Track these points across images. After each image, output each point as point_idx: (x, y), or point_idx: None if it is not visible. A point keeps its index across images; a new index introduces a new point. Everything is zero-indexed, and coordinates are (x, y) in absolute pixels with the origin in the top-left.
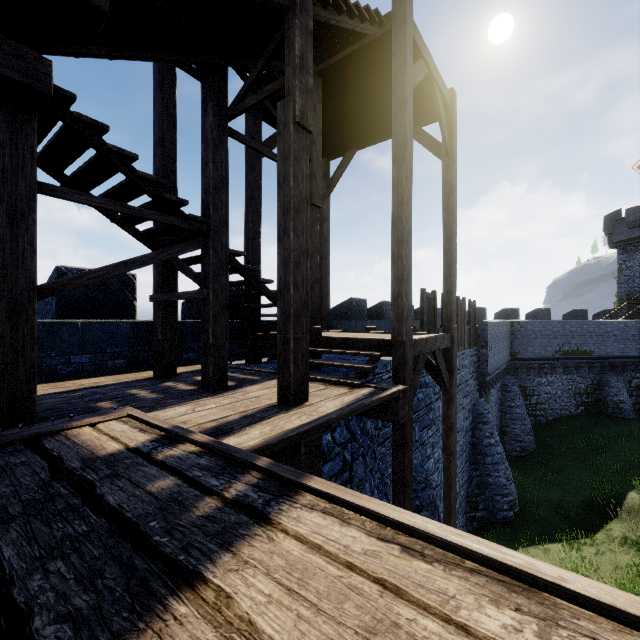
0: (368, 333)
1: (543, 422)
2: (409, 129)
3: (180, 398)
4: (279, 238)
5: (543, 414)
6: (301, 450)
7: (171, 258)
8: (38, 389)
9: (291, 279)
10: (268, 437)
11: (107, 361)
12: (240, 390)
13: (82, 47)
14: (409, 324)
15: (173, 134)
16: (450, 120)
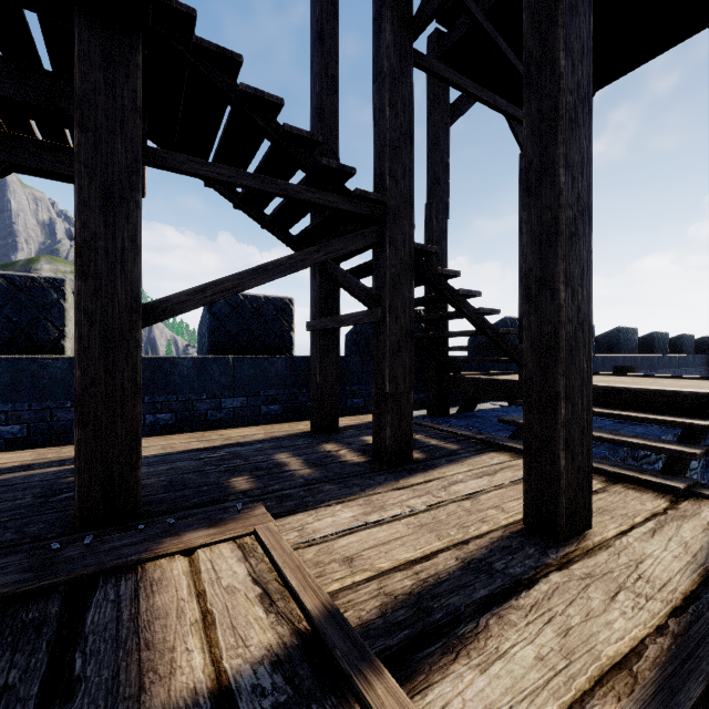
0: (622, 376)
1: None
2: None
3: (342, 482)
4: (527, 190)
5: None
6: None
7: (331, 269)
8: (182, 441)
9: (560, 269)
10: (572, 696)
11: (260, 406)
12: (435, 474)
13: None
14: None
15: (334, 101)
16: None
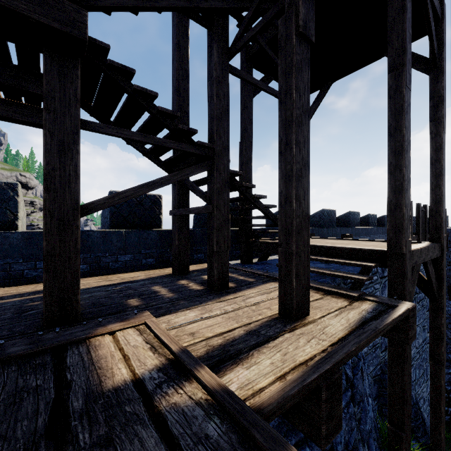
0: (345, 240)
1: None
2: (408, 35)
3: (190, 299)
4: (280, 153)
5: None
6: (321, 395)
7: (184, 181)
8: (95, 281)
9: (293, 192)
10: (281, 374)
11: (142, 260)
12: (240, 294)
13: (112, 1)
14: (408, 235)
15: (186, 83)
16: (439, 31)
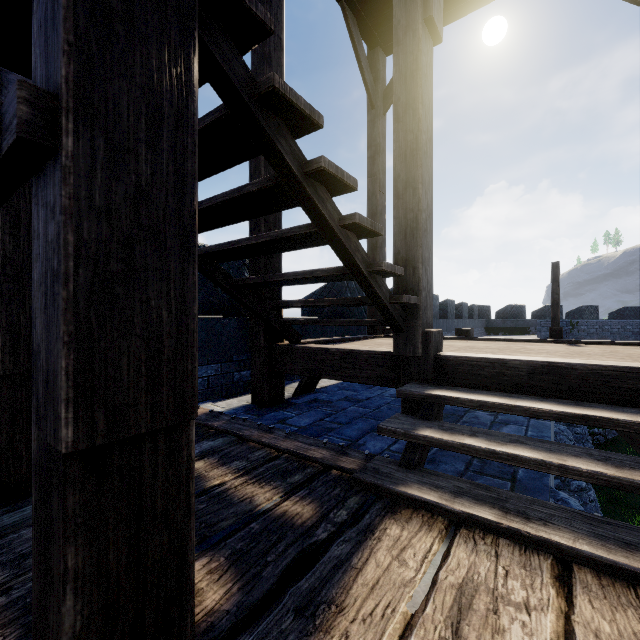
0: (469, 340)
1: (601, 442)
2: None
3: None
4: None
5: (601, 432)
6: None
7: None
8: None
9: None
10: None
11: None
12: None
13: None
14: None
15: None
16: None
